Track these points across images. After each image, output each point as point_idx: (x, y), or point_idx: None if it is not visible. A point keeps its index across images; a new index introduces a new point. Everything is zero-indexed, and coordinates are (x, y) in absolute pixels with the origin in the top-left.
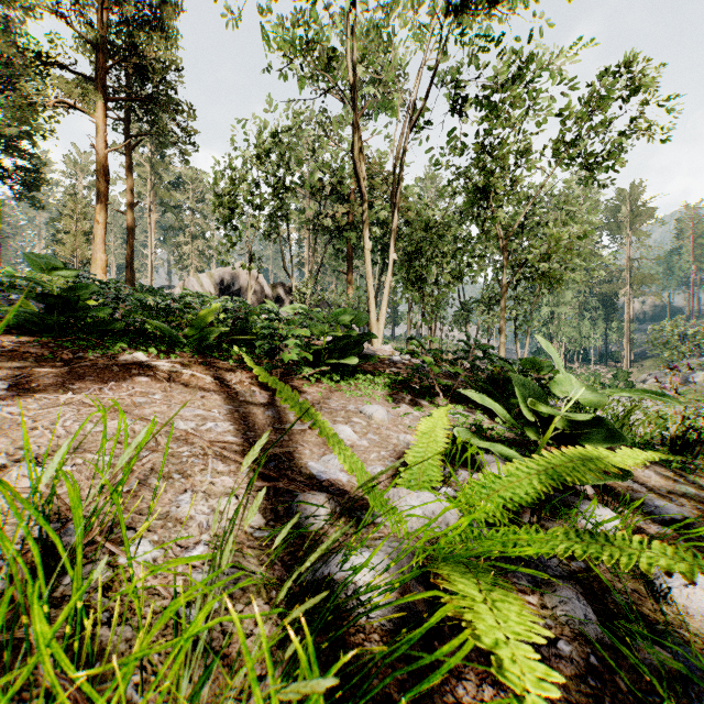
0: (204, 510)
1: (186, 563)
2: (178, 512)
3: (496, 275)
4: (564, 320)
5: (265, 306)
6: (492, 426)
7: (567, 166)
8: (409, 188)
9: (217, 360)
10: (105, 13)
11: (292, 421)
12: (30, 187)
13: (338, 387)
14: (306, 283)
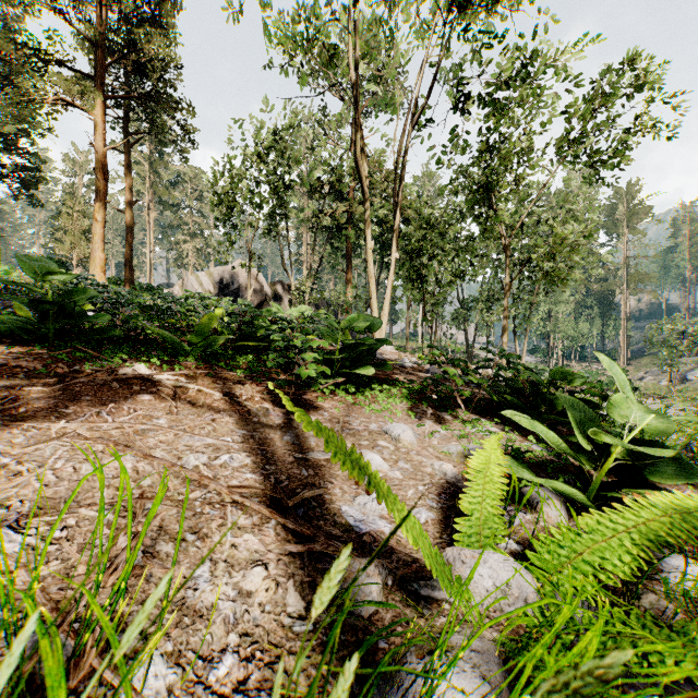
0: (228, 594)
1: (212, 690)
2: (196, 597)
3: (495, 273)
4: (562, 318)
5: (271, 309)
6: (525, 445)
7: (572, 164)
8: (409, 186)
9: (223, 369)
10: (103, 10)
11: (313, 448)
12: (28, 185)
13: (354, 400)
14: (305, 281)
